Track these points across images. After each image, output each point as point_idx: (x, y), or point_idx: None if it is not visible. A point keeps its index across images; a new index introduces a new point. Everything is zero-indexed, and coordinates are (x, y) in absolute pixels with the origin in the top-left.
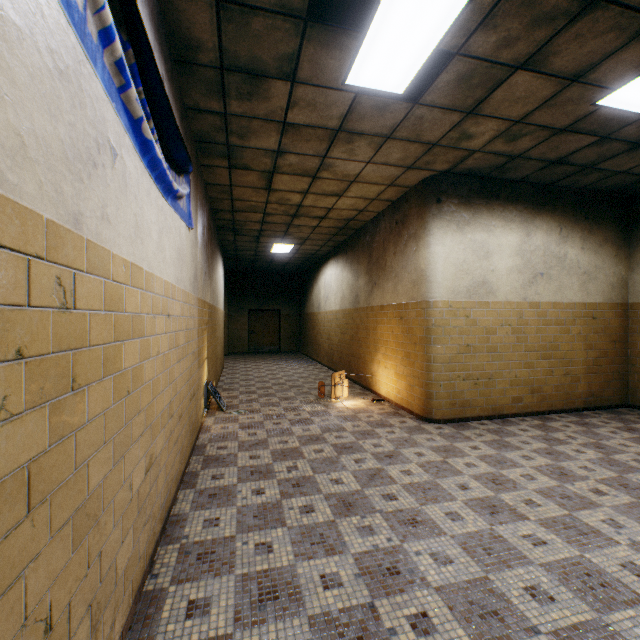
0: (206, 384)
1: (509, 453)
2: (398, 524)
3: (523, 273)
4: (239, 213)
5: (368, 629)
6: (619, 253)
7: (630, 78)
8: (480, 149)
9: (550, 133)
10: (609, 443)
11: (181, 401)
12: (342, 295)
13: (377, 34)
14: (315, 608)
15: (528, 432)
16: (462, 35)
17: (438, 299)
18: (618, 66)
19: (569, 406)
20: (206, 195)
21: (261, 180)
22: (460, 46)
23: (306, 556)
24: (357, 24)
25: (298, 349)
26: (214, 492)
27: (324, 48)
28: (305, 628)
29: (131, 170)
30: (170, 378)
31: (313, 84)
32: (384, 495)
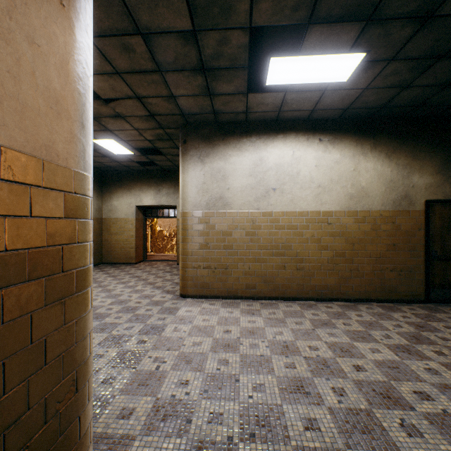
0: None
1: None
2: None
3: None
4: None
5: None
6: (99, 195)
7: (102, 138)
8: None
9: None
10: (96, 277)
11: None
12: None
13: None
14: None
15: None
16: None
17: None
18: (99, 134)
19: None
20: None
21: None
22: None
23: None
24: None
25: None
26: None
27: None
28: None
29: None
30: None
31: None
32: None
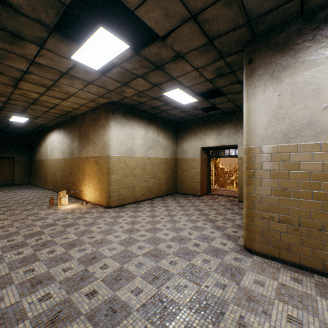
0: None
1: (139, 213)
2: (96, 244)
3: (145, 146)
4: None
5: (85, 275)
6: (174, 141)
7: (170, 90)
8: (129, 97)
9: (152, 98)
10: (169, 204)
11: None
12: (63, 150)
13: (87, 48)
14: (61, 278)
15: (146, 205)
16: (120, 61)
17: (113, 155)
18: (167, 86)
19: (160, 195)
20: None
21: (10, 81)
22: (120, 64)
23: (54, 266)
24: (77, 36)
25: (29, 182)
26: None
27: (61, 42)
28: (58, 285)
29: None
30: None
31: (53, 52)
32: (89, 237)
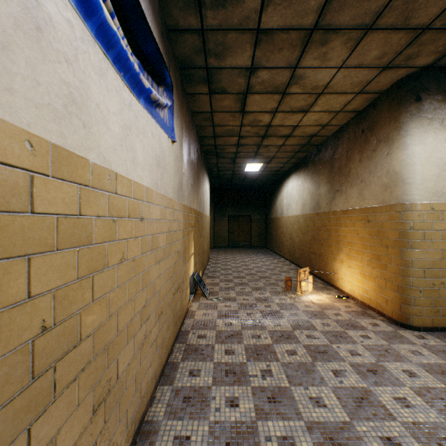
0: (192, 275)
1: None
2: None
3: None
4: (219, 138)
5: None
6: None
7: None
8: None
9: None
10: None
11: (161, 299)
12: (303, 202)
13: None
14: None
15: None
16: None
17: (417, 201)
18: None
19: None
20: (192, 122)
21: (236, 103)
22: None
23: None
24: None
25: (264, 245)
26: (189, 394)
27: None
28: None
29: (53, 16)
30: (144, 282)
31: None
32: (383, 439)
